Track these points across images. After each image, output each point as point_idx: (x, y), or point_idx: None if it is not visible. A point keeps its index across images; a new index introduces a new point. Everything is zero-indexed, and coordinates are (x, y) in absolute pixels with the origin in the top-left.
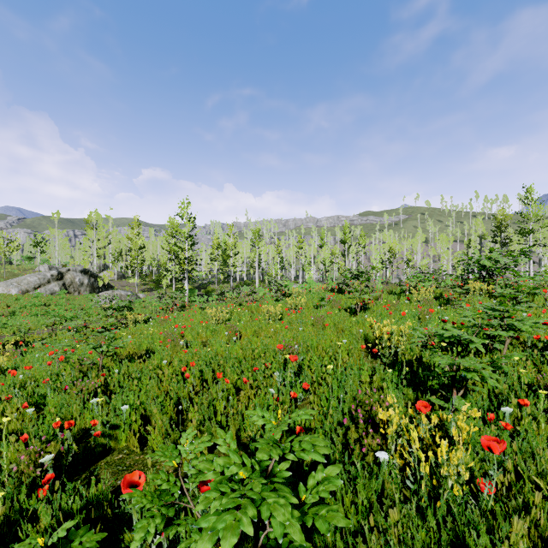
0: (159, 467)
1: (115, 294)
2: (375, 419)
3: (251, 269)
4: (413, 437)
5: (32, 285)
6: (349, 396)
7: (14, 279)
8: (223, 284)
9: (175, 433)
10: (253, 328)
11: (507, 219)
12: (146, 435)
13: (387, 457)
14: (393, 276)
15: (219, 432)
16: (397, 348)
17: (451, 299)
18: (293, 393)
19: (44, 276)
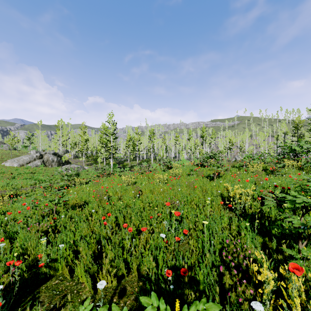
0: (81, 294)
1: (71, 166)
2: (242, 265)
3: (148, 152)
4: (297, 304)
5: (25, 161)
6: (217, 240)
7: (16, 158)
8: (133, 161)
9: (93, 267)
10: (149, 188)
11: (301, 122)
12: (74, 268)
13: (262, 309)
14: (232, 156)
15: (114, 310)
16: (245, 204)
17: (274, 171)
18: (177, 238)
19: (32, 156)
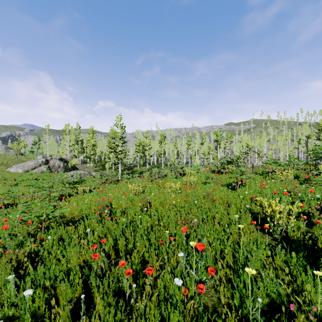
0: None
1: (77, 172)
2: None
3: (159, 158)
4: None
5: (30, 167)
6: (264, 293)
7: (21, 164)
8: (143, 167)
9: None
10: (159, 199)
11: None
12: None
13: None
14: (249, 162)
15: None
16: (286, 225)
17: (308, 179)
18: (200, 285)
19: (37, 162)
